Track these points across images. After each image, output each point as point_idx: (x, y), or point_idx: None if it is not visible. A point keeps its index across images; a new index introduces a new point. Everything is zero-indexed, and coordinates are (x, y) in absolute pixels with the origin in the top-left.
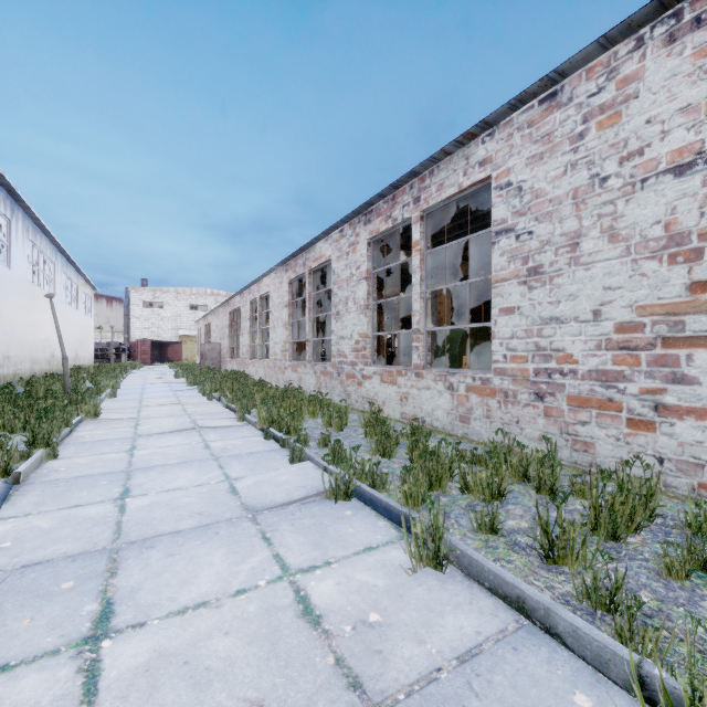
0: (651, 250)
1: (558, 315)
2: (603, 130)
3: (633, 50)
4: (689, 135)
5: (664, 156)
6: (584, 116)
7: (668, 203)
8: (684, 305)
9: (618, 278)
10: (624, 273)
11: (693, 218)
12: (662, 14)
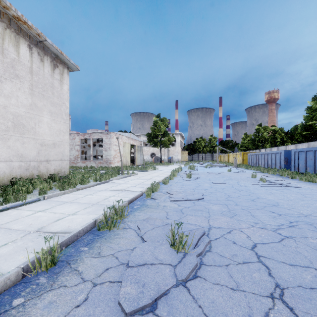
0: (76, 150)
1: (71, 155)
2: (74, 140)
3: (76, 135)
4: (78, 143)
5: (77, 144)
6: (72, 138)
7: (77, 147)
8: (78, 155)
9: (75, 152)
10: (75, 152)
11: (79, 149)
12: (77, 133)
